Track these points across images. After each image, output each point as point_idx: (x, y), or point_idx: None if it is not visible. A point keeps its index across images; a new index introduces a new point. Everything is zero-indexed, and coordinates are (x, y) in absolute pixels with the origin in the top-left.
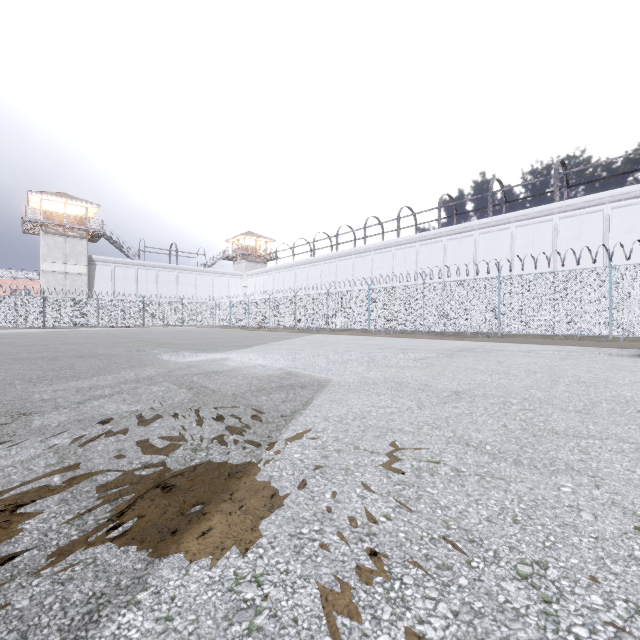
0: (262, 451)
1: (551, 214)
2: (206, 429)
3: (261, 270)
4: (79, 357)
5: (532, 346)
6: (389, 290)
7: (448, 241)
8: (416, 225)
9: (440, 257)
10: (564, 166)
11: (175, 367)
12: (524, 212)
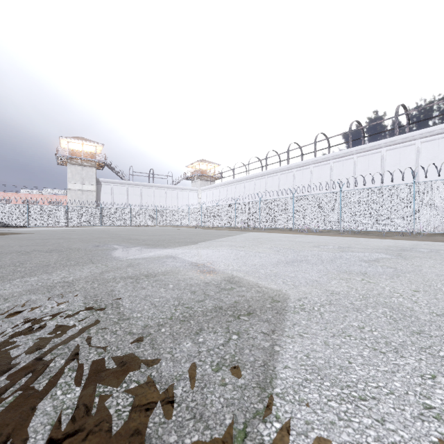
0: None
1: None
2: None
3: (211, 186)
4: (48, 251)
5: None
6: (310, 197)
7: (358, 158)
8: (329, 147)
9: (351, 171)
10: None
11: (114, 266)
12: (429, 129)
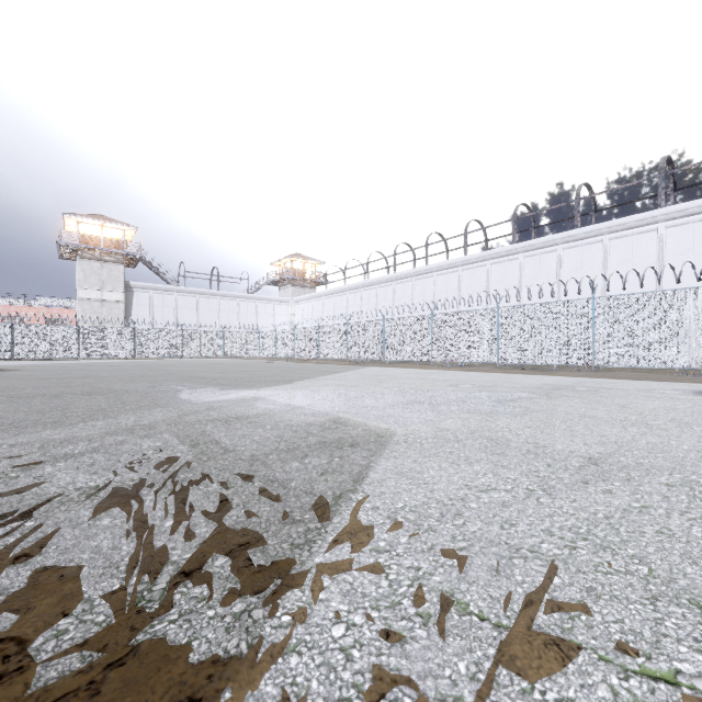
0: (267, 611)
1: (655, 222)
2: (182, 536)
3: (309, 296)
4: (86, 394)
5: (648, 383)
6: (456, 316)
7: (525, 258)
8: (486, 241)
9: (515, 277)
10: (671, 164)
11: (191, 409)
12: (620, 221)
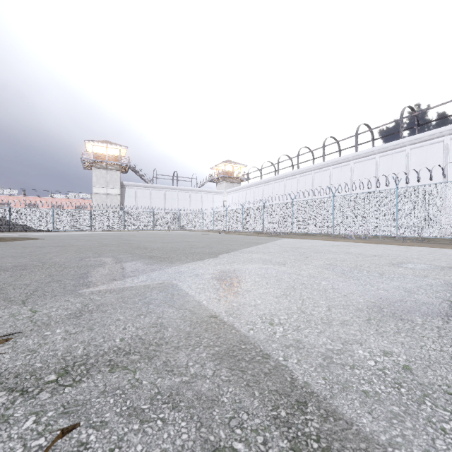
0: None
1: None
2: None
3: (236, 188)
4: (6, 269)
5: None
6: (355, 196)
7: (411, 150)
8: (373, 140)
9: (402, 166)
10: None
11: (45, 315)
12: None
